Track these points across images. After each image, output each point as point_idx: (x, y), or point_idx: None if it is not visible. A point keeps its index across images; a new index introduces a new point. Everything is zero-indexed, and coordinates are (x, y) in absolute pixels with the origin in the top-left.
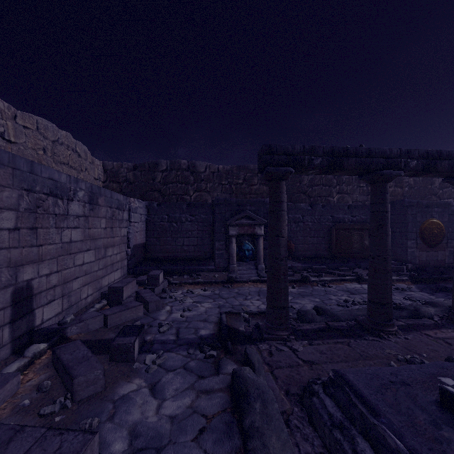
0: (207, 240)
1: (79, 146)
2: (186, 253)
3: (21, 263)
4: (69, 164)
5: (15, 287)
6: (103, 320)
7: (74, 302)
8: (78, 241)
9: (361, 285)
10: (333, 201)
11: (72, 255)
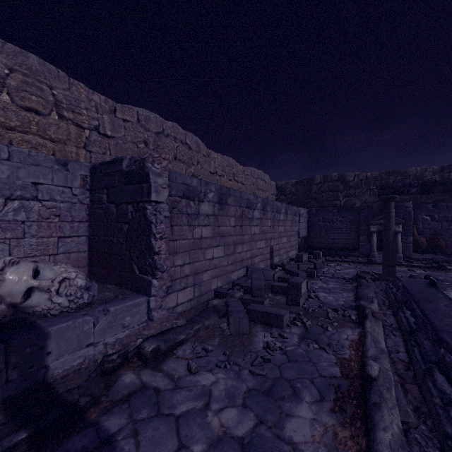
0: (354, 236)
1: (265, 177)
2: (337, 244)
3: (271, 238)
4: (262, 189)
5: (270, 247)
6: (297, 267)
7: (281, 259)
8: (282, 232)
9: None
10: None
11: (281, 238)
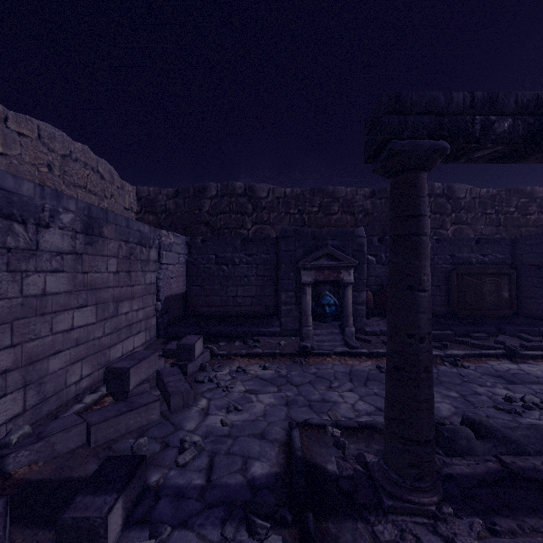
0: (269, 290)
1: (102, 165)
2: (241, 307)
3: None
4: (88, 187)
5: None
6: (86, 433)
7: (53, 392)
8: (61, 293)
9: (518, 365)
10: (447, 235)
11: (46, 315)
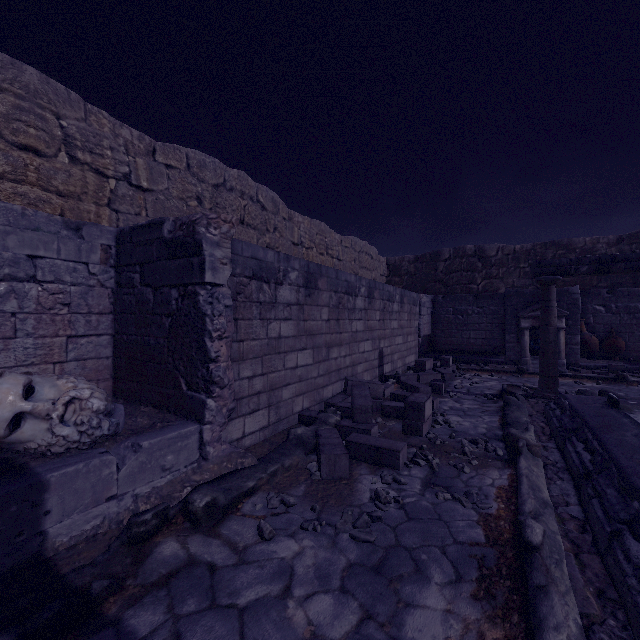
0: (497, 334)
1: (372, 250)
2: (473, 346)
3: (380, 338)
4: (366, 267)
5: (379, 350)
6: (417, 378)
7: (395, 368)
8: (396, 329)
9: None
10: None
11: (394, 337)
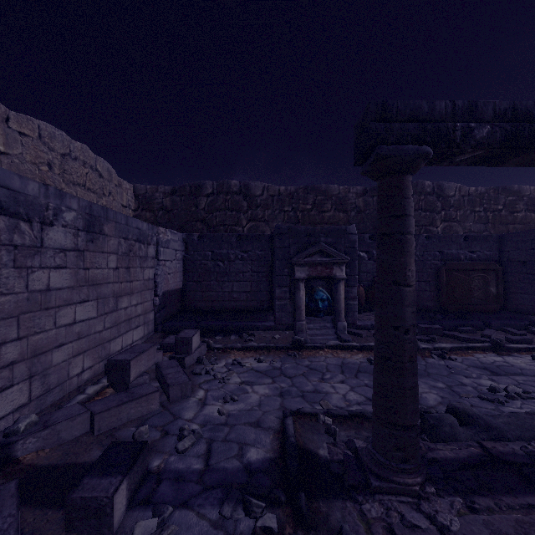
0: (264, 285)
1: (101, 163)
2: (236, 302)
3: None
4: (87, 185)
5: None
6: (89, 422)
7: (56, 383)
8: (64, 288)
9: (503, 358)
10: (437, 232)
11: (50, 310)
